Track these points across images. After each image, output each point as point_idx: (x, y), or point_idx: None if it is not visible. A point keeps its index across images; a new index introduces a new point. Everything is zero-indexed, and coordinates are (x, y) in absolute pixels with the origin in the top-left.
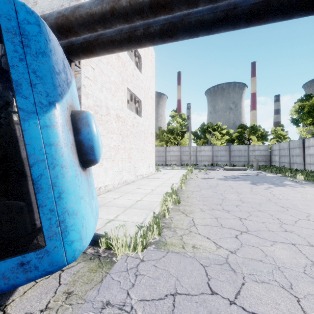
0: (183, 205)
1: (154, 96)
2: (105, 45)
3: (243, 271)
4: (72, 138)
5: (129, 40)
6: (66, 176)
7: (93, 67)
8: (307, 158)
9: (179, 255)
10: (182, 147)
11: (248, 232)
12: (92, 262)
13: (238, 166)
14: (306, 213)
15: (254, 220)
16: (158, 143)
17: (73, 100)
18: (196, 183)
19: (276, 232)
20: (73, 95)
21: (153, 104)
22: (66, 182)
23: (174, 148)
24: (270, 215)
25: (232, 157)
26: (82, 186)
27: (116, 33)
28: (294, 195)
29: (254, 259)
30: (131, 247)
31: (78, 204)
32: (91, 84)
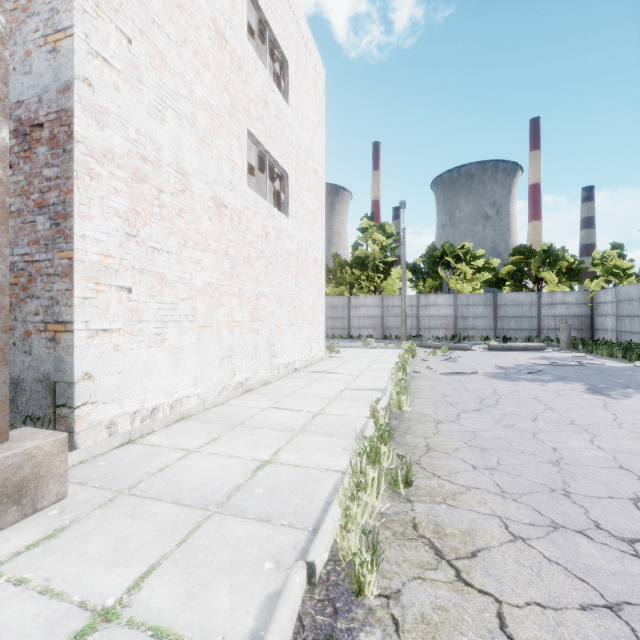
0: (424, 494)
1: (322, 172)
2: None
3: None
4: None
5: None
6: None
7: (127, 33)
8: None
9: None
10: (385, 298)
11: None
12: None
13: (516, 340)
14: None
15: None
16: (333, 289)
17: None
18: (437, 390)
19: None
20: None
21: (321, 190)
22: None
23: (369, 301)
24: None
25: (502, 320)
26: None
27: None
28: None
29: None
30: None
31: None
32: (116, 83)
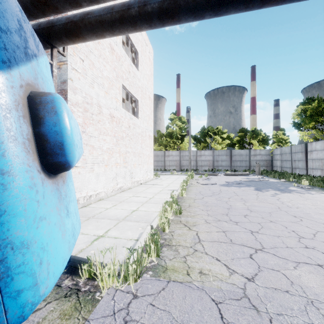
0: (185, 215)
1: (152, 96)
2: (93, 26)
3: (268, 309)
4: (28, 130)
5: (122, 21)
6: (11, 188)
7: (82, 58)
8: (309, 162)
9: (183, 287)
10: (181, 152)
11: (263, 250)
12: (67, 302)
13: (239, 171)
14: (322, 223)
15: (267, 233)
16: (157, 147)
17: (37, 79)
18: (198, 190)
19: (296, 249)
20: (38, 74)
21: (151, 105)
22: (10, 197)
23: (174, 153)
24: (284, 226)
25: (233, 162)
26: (45, 200)
27: (105, 11)
28: (303, 202)
29: (279, 289)
30: (120, 278)
31: (32, 230)
32: (79, 77)
